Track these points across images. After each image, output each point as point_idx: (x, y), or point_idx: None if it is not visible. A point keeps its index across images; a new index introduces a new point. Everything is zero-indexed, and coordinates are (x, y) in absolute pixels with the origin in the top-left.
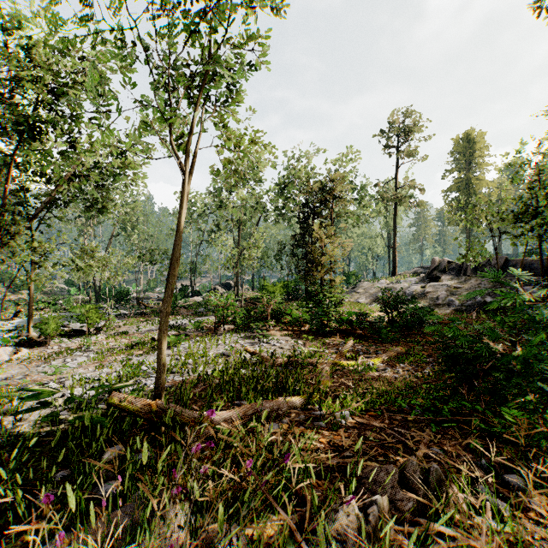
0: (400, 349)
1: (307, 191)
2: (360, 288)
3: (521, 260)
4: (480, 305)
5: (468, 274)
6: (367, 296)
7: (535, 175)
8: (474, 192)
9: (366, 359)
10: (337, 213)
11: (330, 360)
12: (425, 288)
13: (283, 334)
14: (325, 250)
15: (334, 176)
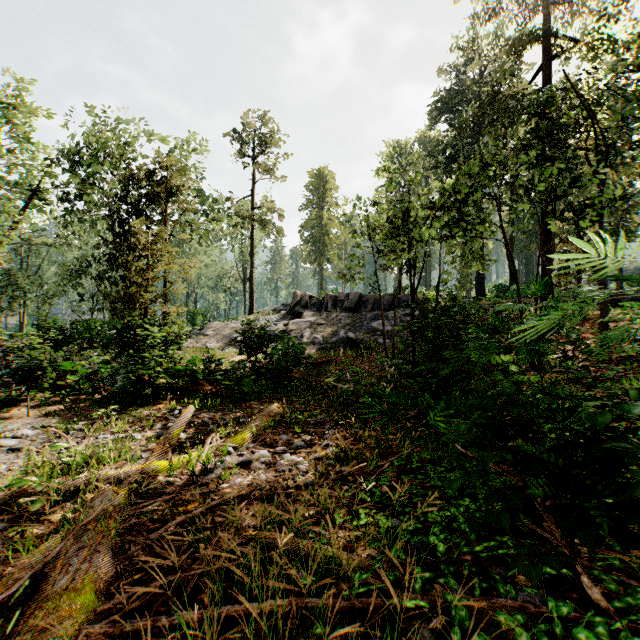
0: (276, 408)
1: (126, 176)
2: (209, 330)
3: (372, 296)
4: (344, 341)
5: (330, 309)
6: (219, 339)
7: (408, 187)
8: (327, 231)
9: (222, 439)
10: (176, 220)
11: (135, 465)
12: (289, 326)
13: (47, 412)
14: (152, 260)
15: (171, 163)
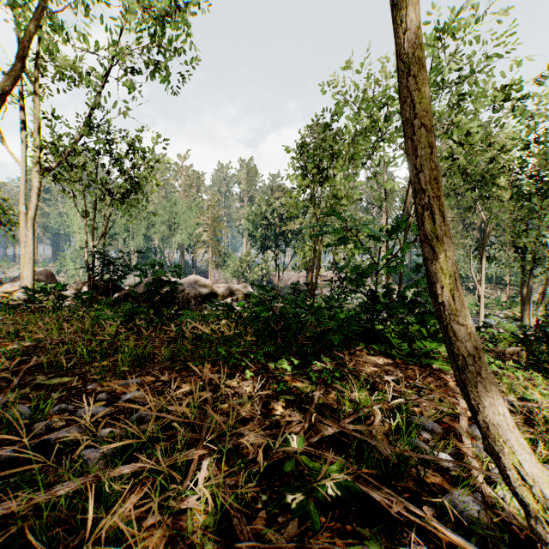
0: None
1: None
2: None
3: None
4: None
5: None
6: None
7: None
8: None
9: None
10: None
11: None
12: None
13: None
14: None
15: None
